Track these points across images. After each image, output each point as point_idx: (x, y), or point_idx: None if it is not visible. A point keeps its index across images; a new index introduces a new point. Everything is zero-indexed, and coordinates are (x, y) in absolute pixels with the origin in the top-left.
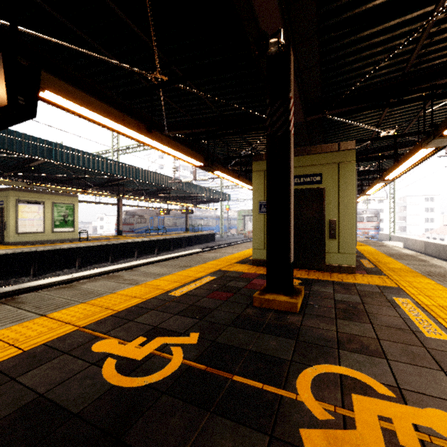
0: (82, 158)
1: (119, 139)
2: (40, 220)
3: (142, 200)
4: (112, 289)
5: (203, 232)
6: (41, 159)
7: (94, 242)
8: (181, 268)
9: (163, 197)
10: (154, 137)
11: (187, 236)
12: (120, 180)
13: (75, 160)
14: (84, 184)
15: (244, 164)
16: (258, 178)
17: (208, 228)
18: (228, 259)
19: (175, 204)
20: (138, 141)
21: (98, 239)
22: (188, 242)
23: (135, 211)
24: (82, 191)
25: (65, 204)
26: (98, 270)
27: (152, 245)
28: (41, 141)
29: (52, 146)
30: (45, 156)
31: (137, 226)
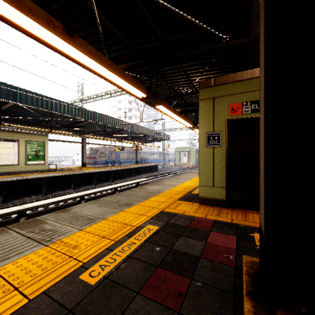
0: (46, 102)
1: (83, 91)
2: (15, 154)
3: (100, 139)
4: (2, 256)
5: (149, 164)
6: (1, 99)
7: (59, 173)
8: (120, 207)
9: (118, 137)
10: (77, 44)
11: (136, 167)
12: (82, 122)
13: (39, 103)
14: (54, 126)
15: (183, 105)
16: (206, 107)
17: (153, 160)
18: (171, 193)
19: (127, 142)
20: (60, 52)
21: (65, 169)
22: (137, 171)
23: (98, 148)
24: (49, 131)
25: (37, 142)
26: (52, 200)
27: (108, 174)
28: (6, 85)
29: (17, 90)
30: (10, 98)
31: (99, 159)
